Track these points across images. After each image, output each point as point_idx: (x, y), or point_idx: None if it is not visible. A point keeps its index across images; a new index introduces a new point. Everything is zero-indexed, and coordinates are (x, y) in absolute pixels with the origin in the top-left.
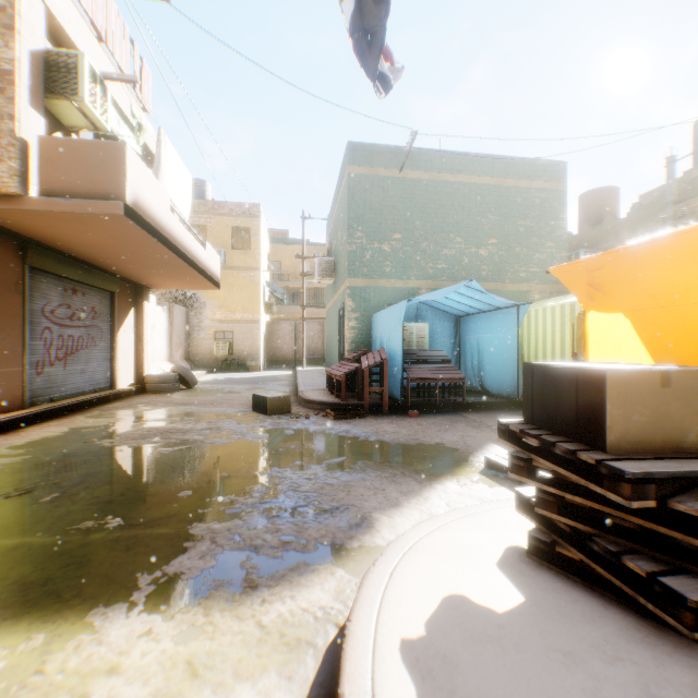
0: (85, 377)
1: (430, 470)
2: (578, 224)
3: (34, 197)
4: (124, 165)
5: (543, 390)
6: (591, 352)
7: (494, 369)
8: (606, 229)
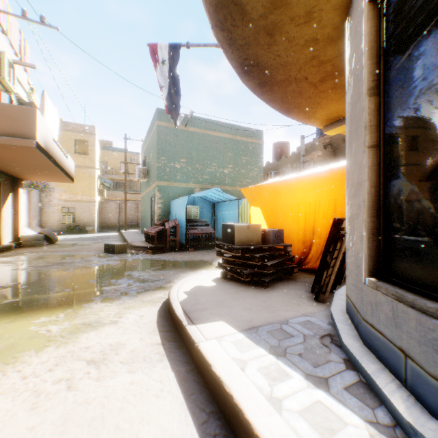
0: None
1: (196, 268)
2: (273, 157)
3: None
4: (36, 120)
5: (226, 231)
6: (252, 220)
7: None
8: (283, 162)
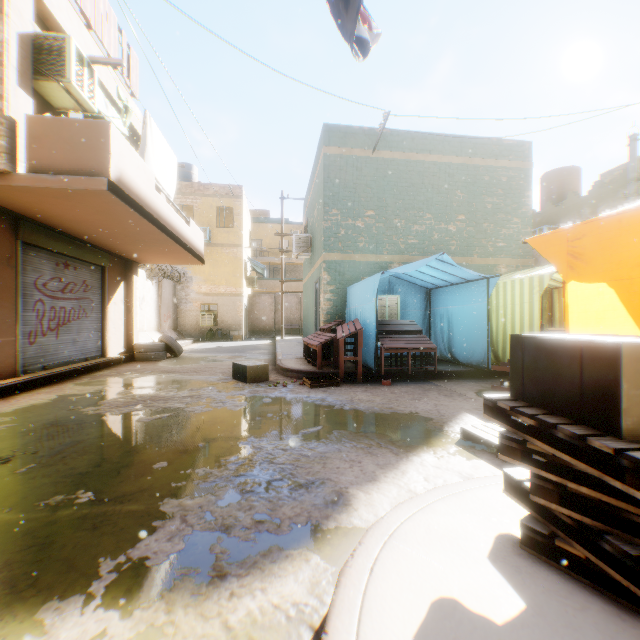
0: (77, 347)
1: (405, 441)
2: (541, 202)
3: (21, 174)
4: (108, 142)
5: (536, 365)
6: (572, 323)
7: (464, 339)
8: (569, 206)
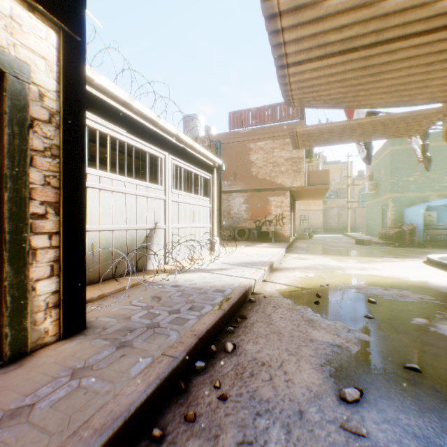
0: None
1: None
2: None
3: (307, 186)
4: (328, 175)
5: None
6: None
7: None
8: None
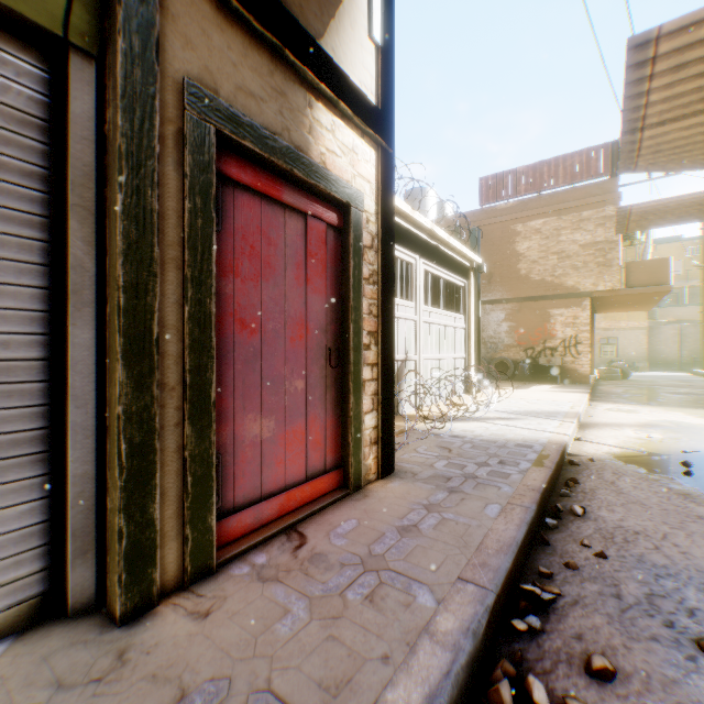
0: None
1: None
2: None
3: (623, 289)
4: (668, 267)
5: None
6: None
7: None
8: None
